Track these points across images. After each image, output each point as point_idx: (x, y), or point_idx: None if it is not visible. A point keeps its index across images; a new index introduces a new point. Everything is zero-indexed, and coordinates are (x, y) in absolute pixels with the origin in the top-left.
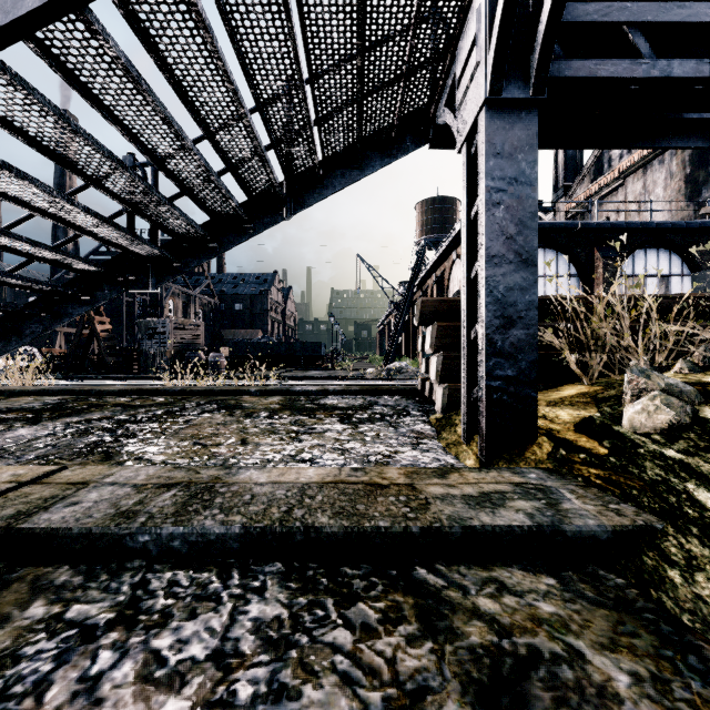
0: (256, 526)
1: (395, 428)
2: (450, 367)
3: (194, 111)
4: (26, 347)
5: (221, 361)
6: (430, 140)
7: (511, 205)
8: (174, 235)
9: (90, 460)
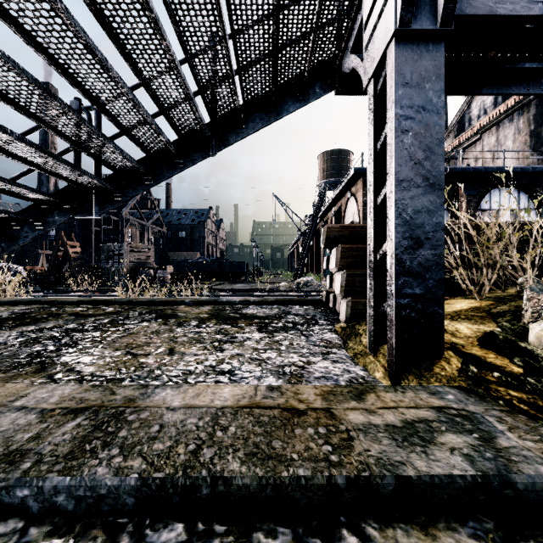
0: (156, 476)
1: (306, 337)
2: (353, 283)
3: (120, 44)
4: (13, 266)
5: (166, 276)
6: (336, 87)
7: (419, 132)
8: (114, 169)
9: (23, 372)
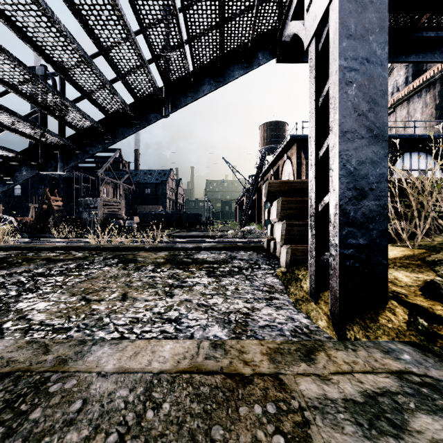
0: None
1: (250, 282)
2: (292, 232)
3: None
4: (6, 217)
5: (133, 225)
6: (278, 54)
7: (363, 84)
8: (75, 128)
9: None
